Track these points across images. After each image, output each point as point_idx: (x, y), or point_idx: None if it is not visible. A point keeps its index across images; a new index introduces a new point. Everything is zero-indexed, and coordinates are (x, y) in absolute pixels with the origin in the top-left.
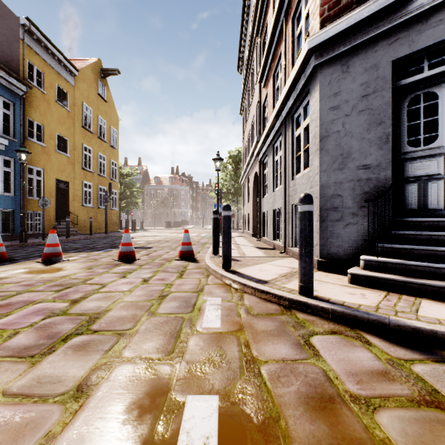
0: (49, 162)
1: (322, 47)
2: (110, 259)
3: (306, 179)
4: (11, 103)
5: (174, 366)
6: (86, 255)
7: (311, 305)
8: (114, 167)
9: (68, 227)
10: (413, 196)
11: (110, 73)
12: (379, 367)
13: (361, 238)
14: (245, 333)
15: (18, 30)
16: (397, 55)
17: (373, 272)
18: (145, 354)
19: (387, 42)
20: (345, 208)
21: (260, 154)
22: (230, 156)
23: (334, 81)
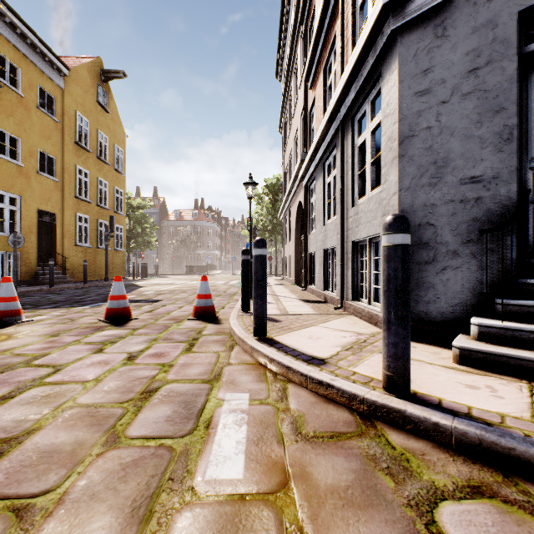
0: (28, 187)
1: (404, 1)
2: (93, 319)
3: (377, 203)
4: None
5: None
6: (62, 312)
7: (414, 417)
8: (119, 197)
9: (52, 273)
10: None
11: (114, 75)
12: None
13: (467, 290)
14: (293, 498)
15: None
16: (528, 1)
17: (495, 345)
18: None
19: None
20: (440, 243)
21: (305, 177)
22: (267, 185)
23: (422, 51)
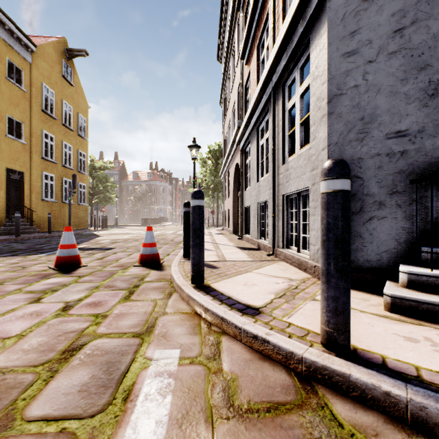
0: None
1: None
2: (44, 267)
3: (306, 159)
4: None
5: None
6: (17, 260)
7: (360, 384)
8: (82, 159)
9: (18, 224)
10: None
11: (77, 54)
12: None
13: (393, 239)
14: None
15: None
16: None
17: (425, 293)
18: None
19: None
20: (367, 195)
21: (242, 142)
22: (210, 151)
23: (349, 14)
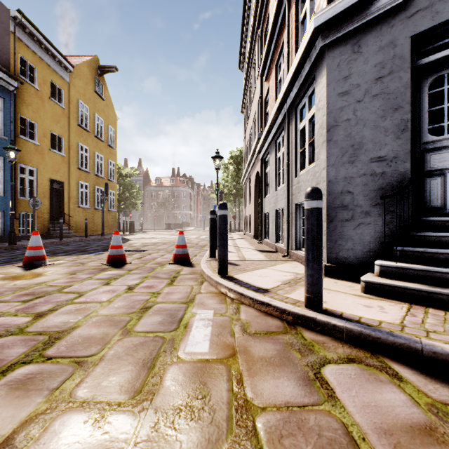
0: (43, 161)
1: (330, 25)
2: (98, 263)
3: (312, 175)
4: (1, 99)
5: (136, 417)
6: (74, 258)
7: (321, 322)
8: (112, 168)
9: (61, 229)
10: (435, 192)
11: (108, 70)
12: (420, 418)
13: (375, 241)
14: (238, 361)
15: (9, 23)
16: (417, 29)
17: (390, 279)
18: (102, 396)
19: (406, 14)
20: (356, 206)
21: (261, 152)
22: (231, 157)
23: (343, 63)
